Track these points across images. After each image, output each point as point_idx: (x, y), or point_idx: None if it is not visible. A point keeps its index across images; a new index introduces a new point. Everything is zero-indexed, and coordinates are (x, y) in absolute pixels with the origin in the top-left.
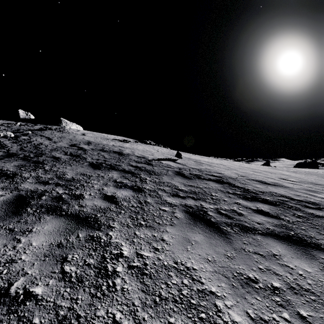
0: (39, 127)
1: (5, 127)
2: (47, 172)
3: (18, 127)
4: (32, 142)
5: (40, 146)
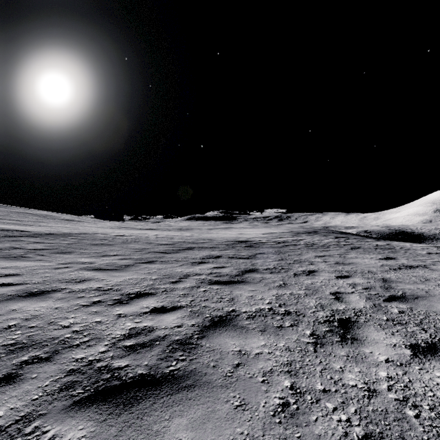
0: None
1: None
2: None
3: None
4: None
5: None
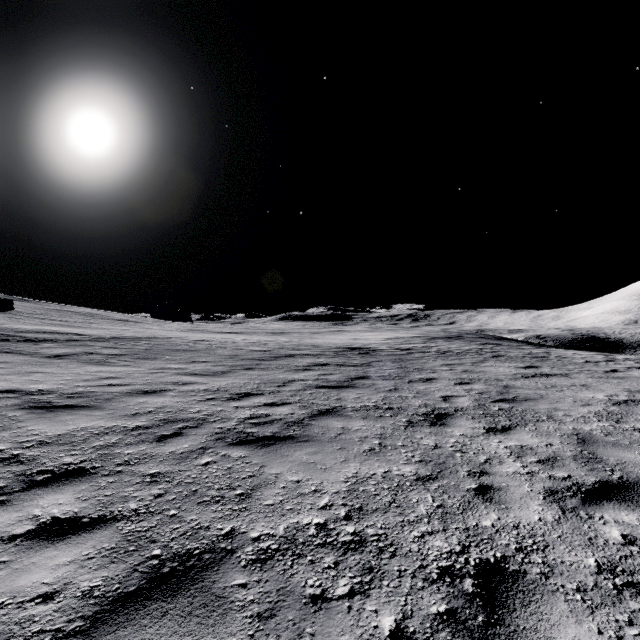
0: None
1: None
2: None
3: None
4: None
5: None
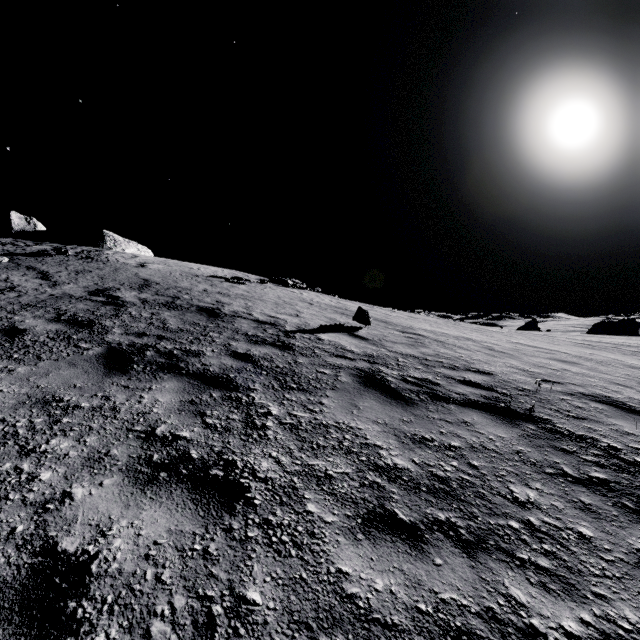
0: (40, 248)
1: None
2: None
3: None
4: None
5: (1, 295)
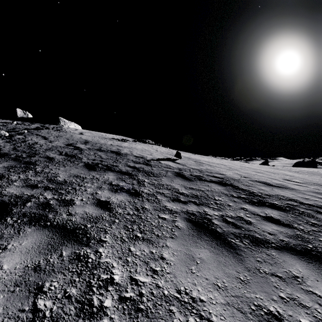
0: (36, 126)
1: (1, 126)
2: (38, 174)
3: (14, 126)
4: (27, 141)
5: (34, 146)
